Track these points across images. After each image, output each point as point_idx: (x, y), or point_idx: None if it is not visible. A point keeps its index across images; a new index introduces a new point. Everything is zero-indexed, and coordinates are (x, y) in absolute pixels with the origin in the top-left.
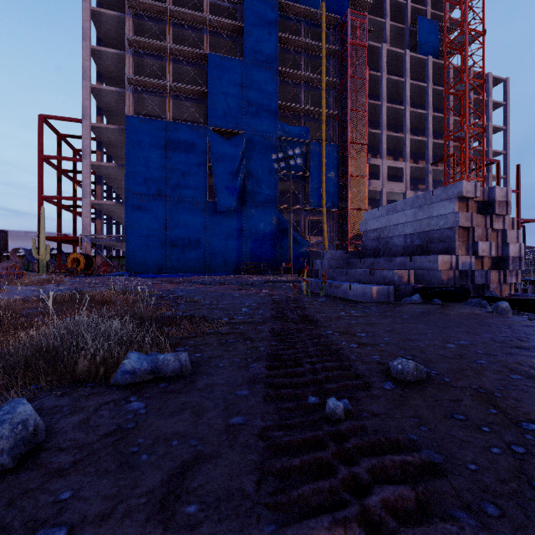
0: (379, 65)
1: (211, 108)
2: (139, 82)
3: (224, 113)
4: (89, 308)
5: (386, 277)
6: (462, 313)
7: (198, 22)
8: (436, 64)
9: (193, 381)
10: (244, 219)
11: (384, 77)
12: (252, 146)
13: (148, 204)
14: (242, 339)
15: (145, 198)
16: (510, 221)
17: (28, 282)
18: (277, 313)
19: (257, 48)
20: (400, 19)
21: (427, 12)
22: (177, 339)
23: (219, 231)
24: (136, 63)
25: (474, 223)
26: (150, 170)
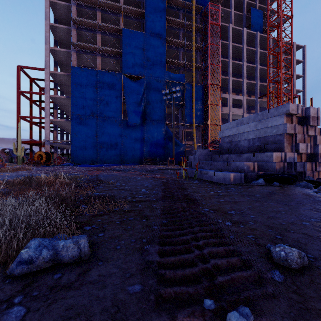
0: (227, 37)
1: (125, 62)
2: (80, 46)
3: (132, 65)
4: (32, 190)
5: (239, 167)
6: (298, 193)
7: (116, 9)
8: (262, 37)
9: (88, 270)
10: (145, 130)
11: (230, 44)
12: (149, 86)
13: (85, 121)
14: (139, 217)
15: (83, 117)
16: (318, 130)
17: (5, 170)
18: (166, 193)
19: (152, 25)
20: (240, 9)
21: (256, 5)
22: (88, 217)
23: (129, 138)
24: (78, 34)
25: (296, 131)
26: (87, 100)
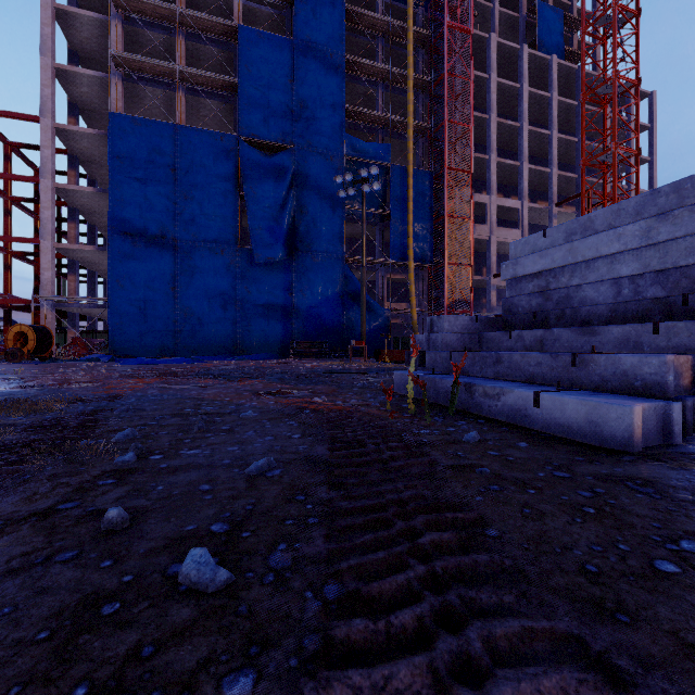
0: (487, 64)
1: (245, 108)
2: (131, 63)
3: (264, 117)
4: None
5: (634, 373)
6: None
7: None
8: (562, 68)
9: None
10: (294, 276)
11: (493, 80)
12: (305, 168)
13: (145, 250)
14: None
15: (140, 241)
16: None
17: None
18: (359, 631)
19: (313, 23)
20: (512, 7)
21: None
22: None
23: (256, 294)
24: (129, 36)
25: None
26: (149, 198)
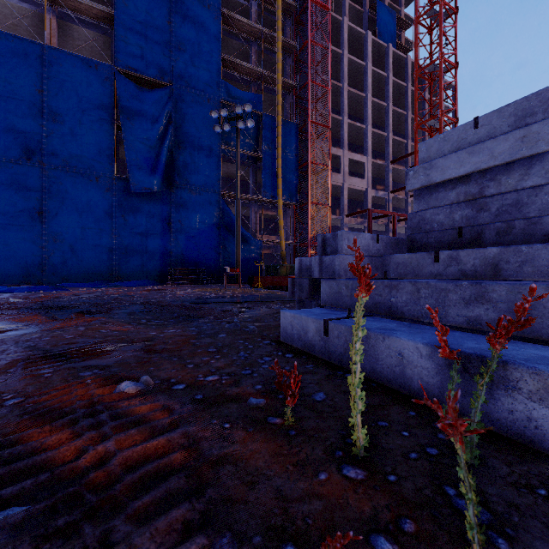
0: (340, 41)
1: (121, 40)
2: None
3: (142, 52)
4: None
5: None
6: None
7: None
8: (395, 55)
9: None
10: (173, 207)
11: (345, 55)
12: (184, 107)
13: (5, 171)
14: None
15: None
16: None
17: None
18: None
19: None
20: (357, 4)
21: (384, 1)
22: None
23: (134, 222)
24: None
25: None
26: (10, 116)
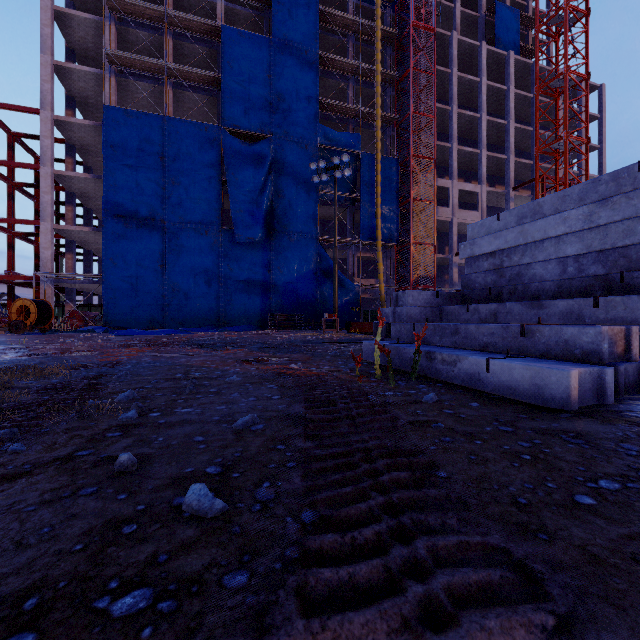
0: (449, 59)
1: (227, 101)
2: (123, 60)
3: (245, 109)
4: None
5: (574, 342)
6: None
7: None
8: (518, 63)
9: None
10: (272, 254)
11: (454, 74)
12: (283, 156)
13: (136, 231)
14: None
15: (131, 223)
16: None
17: None
18: (330, 542)
19: (289, 23)
20: (472, 7)
21: None
22: None
23: (238, 271)
24: (122, 36)
25: None
26: (140, 183)
